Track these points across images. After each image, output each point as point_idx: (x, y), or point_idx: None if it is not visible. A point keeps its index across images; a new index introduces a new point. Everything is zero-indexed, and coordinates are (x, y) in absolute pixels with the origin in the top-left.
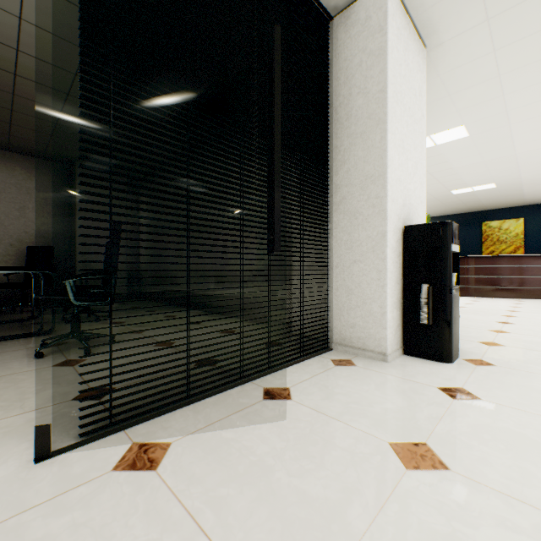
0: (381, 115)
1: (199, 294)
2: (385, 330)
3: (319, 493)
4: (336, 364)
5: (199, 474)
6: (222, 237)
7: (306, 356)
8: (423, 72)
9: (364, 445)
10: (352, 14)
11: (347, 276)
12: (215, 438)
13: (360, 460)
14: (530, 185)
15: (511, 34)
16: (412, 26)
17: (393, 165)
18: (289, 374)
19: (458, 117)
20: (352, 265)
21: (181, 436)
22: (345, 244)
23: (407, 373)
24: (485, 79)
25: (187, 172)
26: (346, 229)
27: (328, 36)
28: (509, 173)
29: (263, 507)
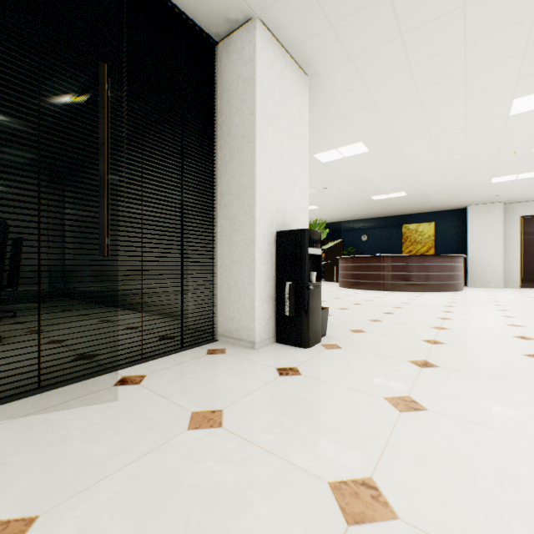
0: (252, 135)
1: (120, 292)
2: (254, 322)
3: (97, 452)
4: (208, 353)
5: (0, 448)
6: (140, 236)
7: (188, 347)
8: (304, 97)
9: (170, 415)
10: (232, 43)
11: (228, 275)
12: (39, 419)
13: (156, 426)
14: (433, 194)
15: (373, 72)
16: (290, 58)
17: (263, 178)
18: (158, 363)
19: (355, 135)
20: (232, 265)
21: (7, 420)
22: (227, 246)
23: (264, 357)
24: (366, 106)
25: (39, 180)
26: (227, 233)
27: (215, 59)
28: (413, 184)
29: (39, 466)
